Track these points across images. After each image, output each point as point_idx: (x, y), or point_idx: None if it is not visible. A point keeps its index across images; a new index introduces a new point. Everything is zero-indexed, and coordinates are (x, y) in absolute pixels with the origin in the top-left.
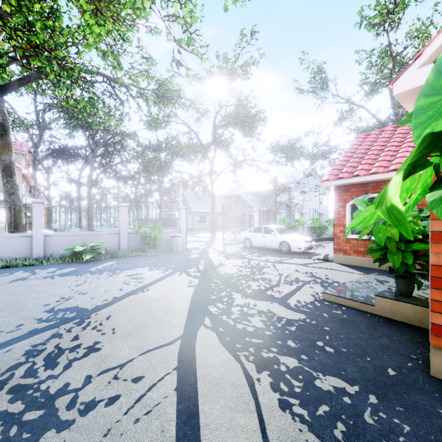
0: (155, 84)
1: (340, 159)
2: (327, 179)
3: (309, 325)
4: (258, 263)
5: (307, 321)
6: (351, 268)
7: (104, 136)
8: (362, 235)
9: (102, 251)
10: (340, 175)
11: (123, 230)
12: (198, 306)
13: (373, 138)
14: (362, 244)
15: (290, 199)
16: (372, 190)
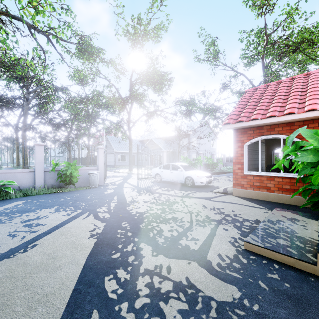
0: (78, 41)
1: (237, 107)
2: (228, 122)
3: (253, 318)
4: (168, 198)
5: (246, 305)
6: (250, 202)
7: (38, 88)
8: (318, 178)
9: (10, 190)
10: (240, 119)
11: (38, 168)
12: (90, 281)
13: (261, 91)
14: (257, 179)
15: (190, 142)
16: (267, 132)
